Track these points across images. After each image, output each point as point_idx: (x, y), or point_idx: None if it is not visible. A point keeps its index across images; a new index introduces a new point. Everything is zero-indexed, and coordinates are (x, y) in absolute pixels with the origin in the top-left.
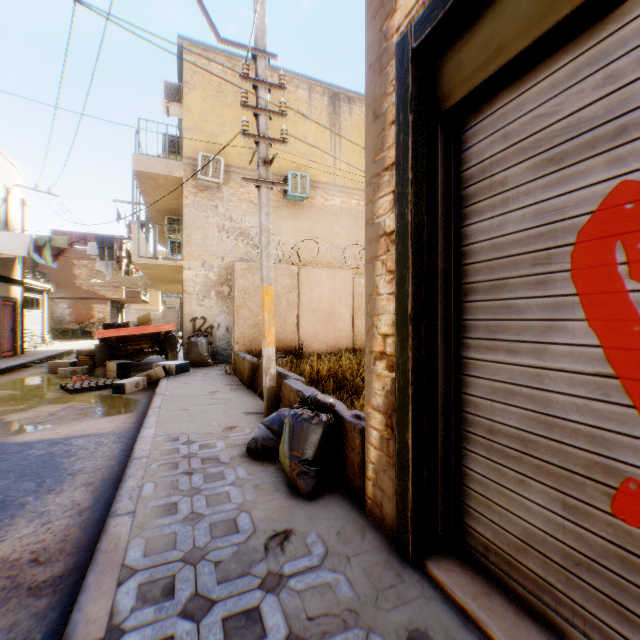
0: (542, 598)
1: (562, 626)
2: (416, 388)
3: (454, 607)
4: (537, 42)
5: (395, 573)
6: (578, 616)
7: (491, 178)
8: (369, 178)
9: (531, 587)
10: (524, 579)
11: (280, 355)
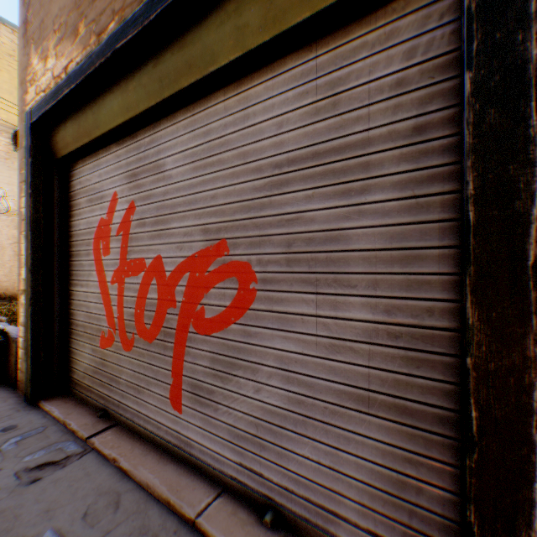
0: (89, 394)
1: (92, 402)
2: (36, 308)
3: (45, 413)
4: (80, 149)
5: (17, 410)
6: (96, 394)
7: (77, 201)
8: (20, 182)
9: (87, 392)
10: (85, 390)
11: (5, 303)
